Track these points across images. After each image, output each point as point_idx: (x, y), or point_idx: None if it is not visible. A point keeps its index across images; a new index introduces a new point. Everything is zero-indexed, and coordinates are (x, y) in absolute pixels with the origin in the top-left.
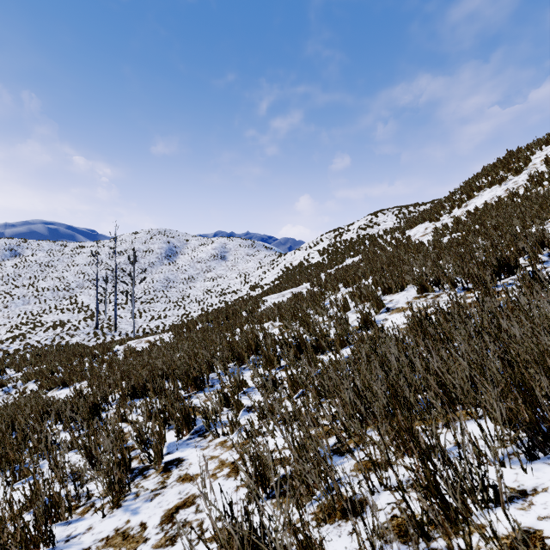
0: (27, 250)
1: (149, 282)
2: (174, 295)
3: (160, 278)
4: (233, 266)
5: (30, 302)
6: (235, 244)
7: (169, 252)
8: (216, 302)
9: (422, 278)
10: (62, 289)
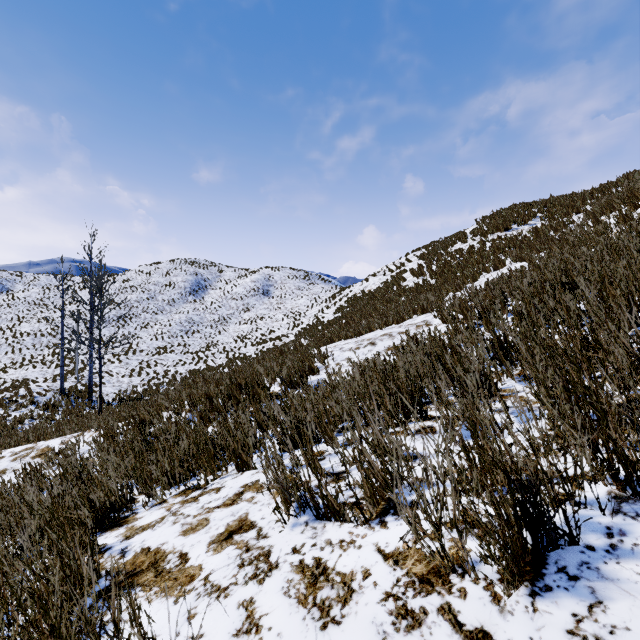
0: (19, 285)
1: (165, 325)
2: (196, 342)
3: (180, 320)
4: (279, 304)
5: (0, 351)
6: (283, 275)
7: (196, 286)
8: (252, 352)
9: None
10: (47, 334)
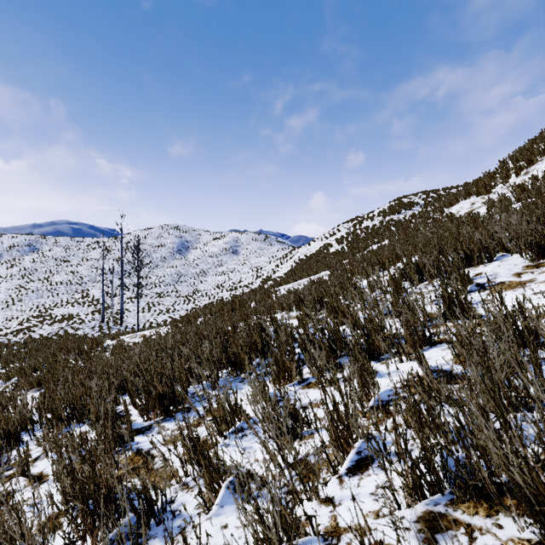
0: (45, 246)
1: (161, 276)
2: (184, 289)
3: (171, 273)
4: (245, 261)
5: (43, 295)
6: (248, 238)
7: (181, 246)
8: (227, 296)
9: (540, 233)
10: (75, 283)
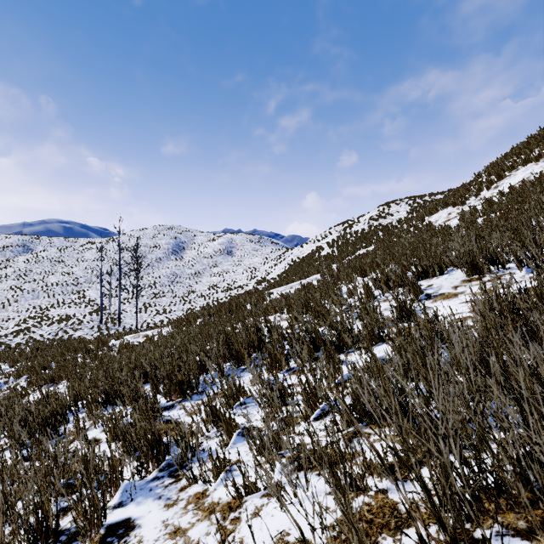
0: (39, 246)
1: (156, 277)
2: (180, 290)
3: (166, 273)
4: (239, 261)
5: (39, 296)
6: (242, 239)
7: (176, 247)
8: (222, 296)
9: (473, 255)
10: (70, 283)
